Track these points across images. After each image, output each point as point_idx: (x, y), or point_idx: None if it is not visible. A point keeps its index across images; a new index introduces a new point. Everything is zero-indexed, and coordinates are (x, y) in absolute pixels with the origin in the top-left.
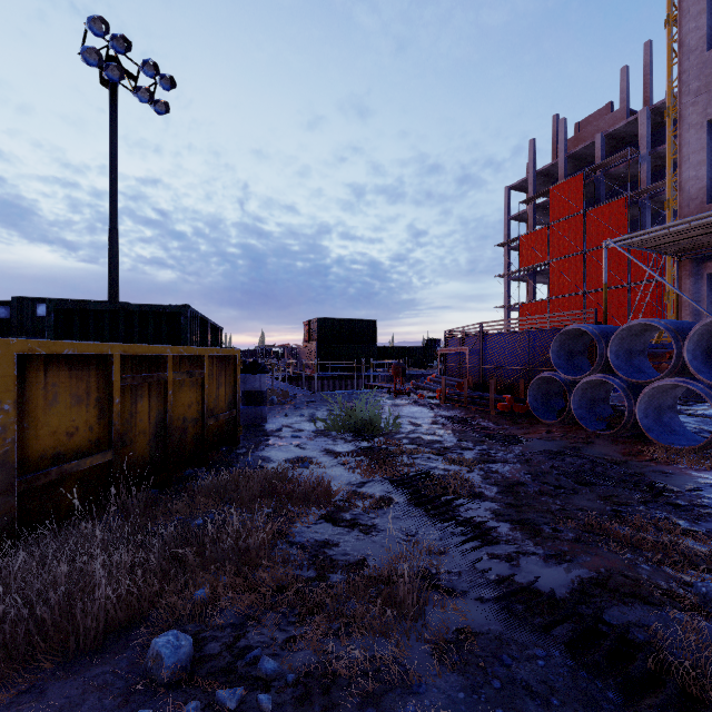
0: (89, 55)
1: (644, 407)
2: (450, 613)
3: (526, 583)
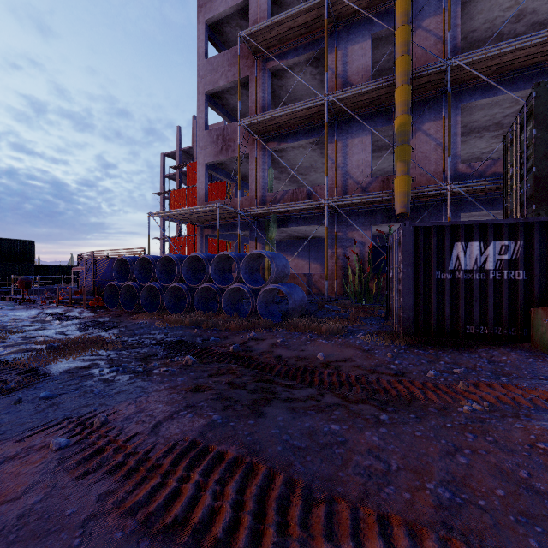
0: None
1: (145, 296)
2: None
3: None
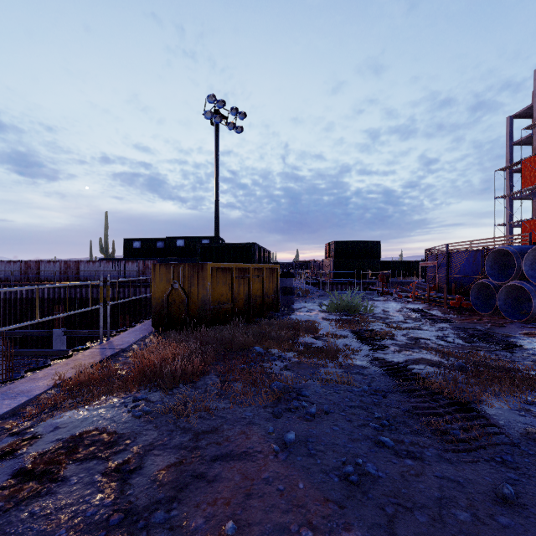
0: (207, 114)
1: None
2: (348, 361)
3: (385, 358)
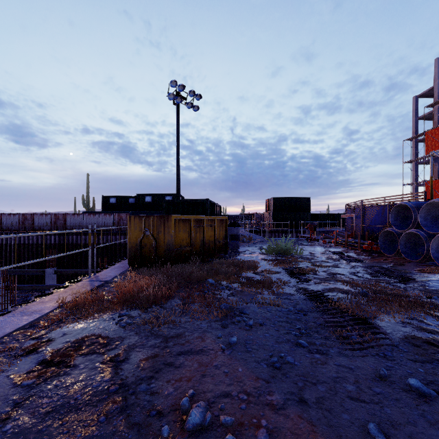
0: (170, 96)
1: (436, 247)
2: (280, 290)
3: (307, 288)
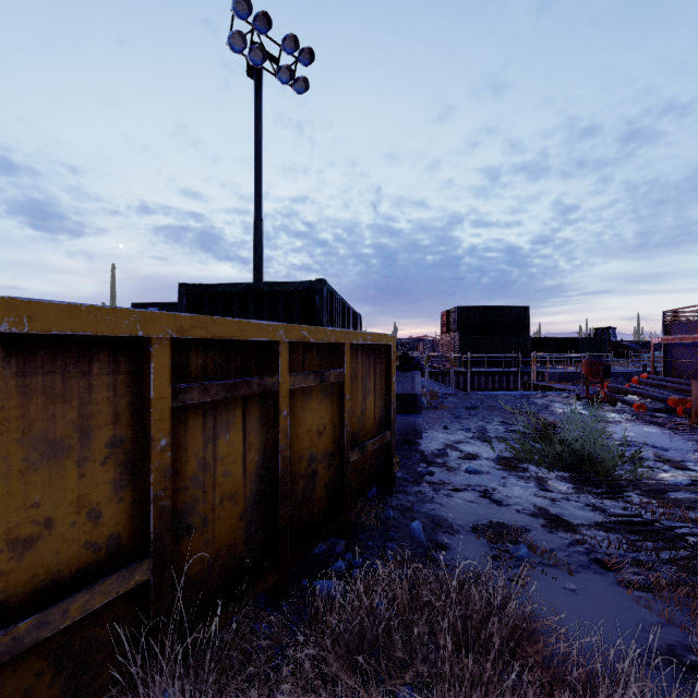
0: (235, 42)
1: None
2: None
3: None
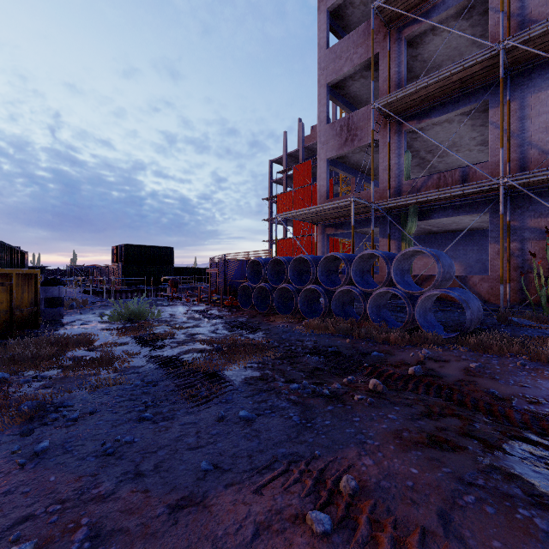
0: None
1: (278, 298)
2: (125, 364)
3: (161, 355)
